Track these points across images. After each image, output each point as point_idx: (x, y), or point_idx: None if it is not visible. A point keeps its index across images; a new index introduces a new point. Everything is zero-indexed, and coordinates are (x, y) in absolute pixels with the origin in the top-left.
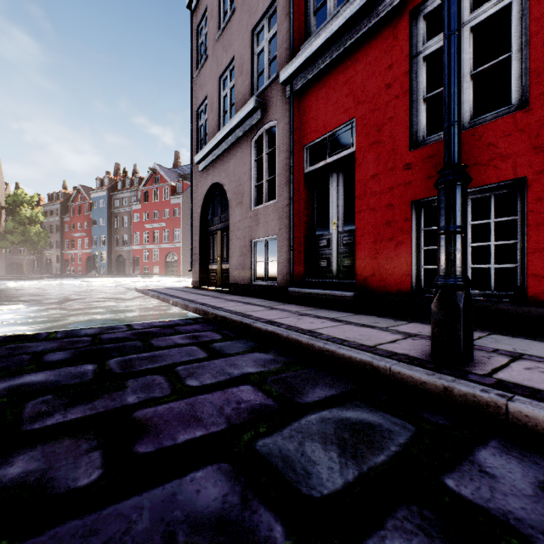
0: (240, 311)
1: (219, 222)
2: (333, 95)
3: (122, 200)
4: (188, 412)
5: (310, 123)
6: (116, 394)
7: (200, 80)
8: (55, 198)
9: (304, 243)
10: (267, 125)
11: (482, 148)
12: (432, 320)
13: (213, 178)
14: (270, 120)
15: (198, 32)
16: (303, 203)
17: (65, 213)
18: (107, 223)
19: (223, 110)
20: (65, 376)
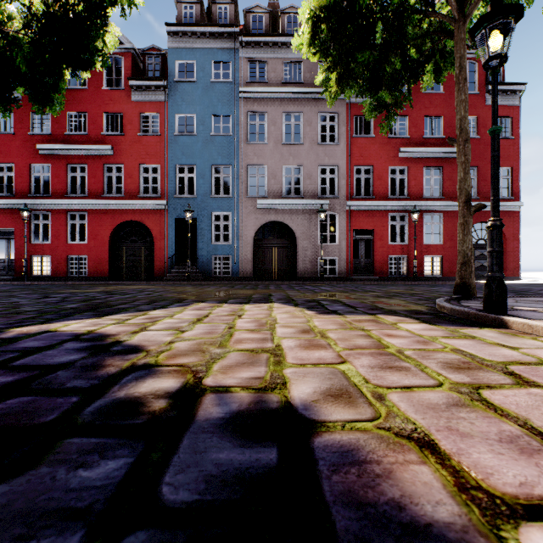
0: None
1: None
2: (7, 218)
3: None
4: None
5: None
6: None
7: None
8: None
9: None
10: None
11: (45, 248)
12: (23, 277)
13: None
14: None
15: None
16: None
17: None
18: None
19: None
20: None
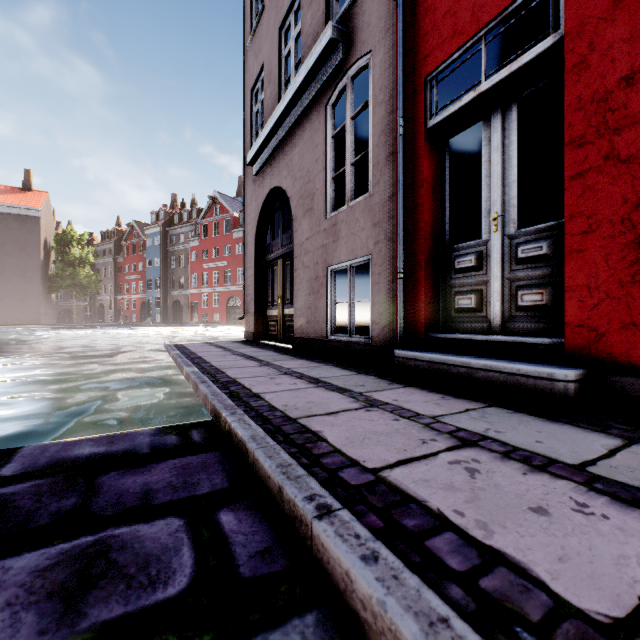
0: (295, 414)
1: (280, 246)
2: None
3: (179, 236)
4: None
5: (440, 25)
6: None
7: (254, 46)
8: (108, 236)
9: (426, 264)
10: (352, 68)
11: None
12: None
13: (271, 180)
14: (358, 56)
15: None
16: (425, 187)
17: (118, 253)
18: (162, 264)
19: (284, 76)
20: None
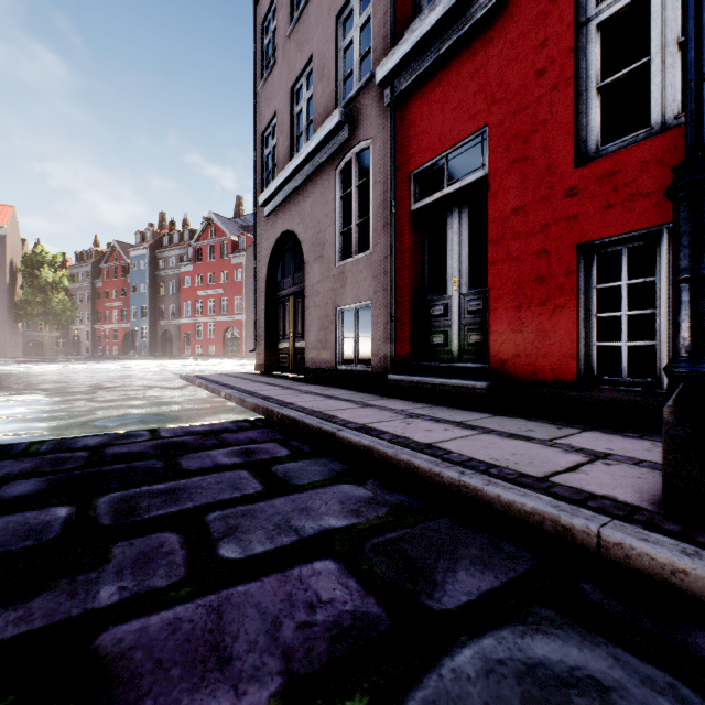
0: (319, 409)
1: (292, 284)
2: (454, 95)
3: (169, 259)
4: (207, 635)
5: (420, 139)
6: (83, 580)
7: (266, 93)
8: (85, 258)
9: (411, 311)
10: (357, 147)
11: None
12: (664, 437)
13: (284, 224)
14: (362, 139)
15: (264, 29)
16: (410, 254)
17: (96, 277)
18: (150, 290)
19: (296, 131)
20: (13, 531)
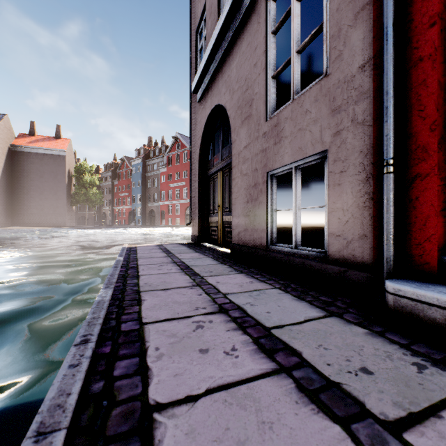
0: None
1: (220, 160)
2: None
3: (153, 165)
4: None
5: None
6: None
7: None
8: (108, 167)
9: (439, 147)
10: None
11: None
12: None
13: (212, 101)
14: None
15: None
16: (437, 26)
17: (114, 179)
18: (142, 185)
19: (223, 3)
20: None
